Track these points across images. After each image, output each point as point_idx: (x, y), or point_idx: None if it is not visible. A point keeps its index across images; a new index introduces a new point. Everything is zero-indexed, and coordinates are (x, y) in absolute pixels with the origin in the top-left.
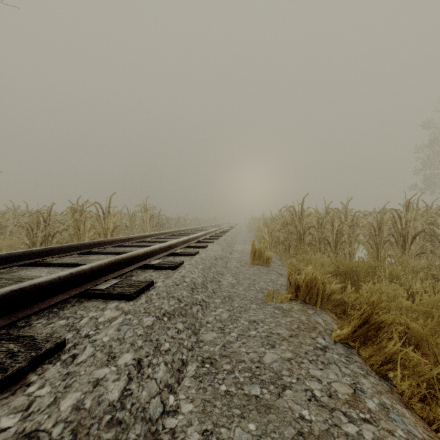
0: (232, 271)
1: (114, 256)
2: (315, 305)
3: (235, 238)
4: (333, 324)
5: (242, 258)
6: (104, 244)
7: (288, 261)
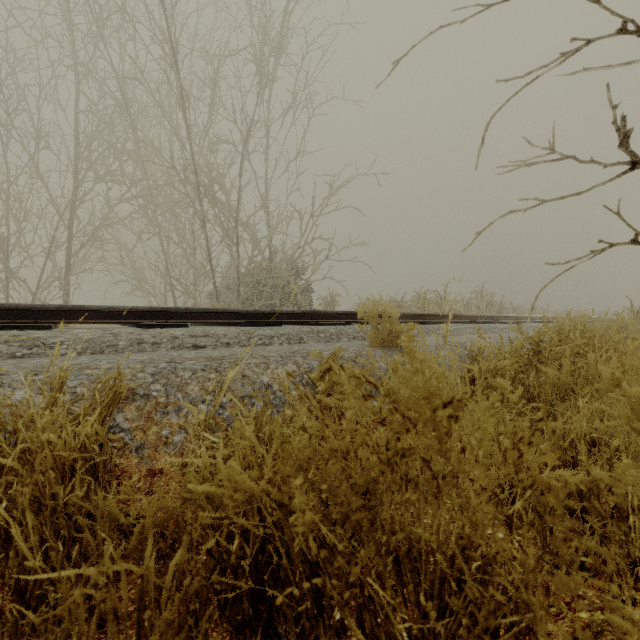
0: None
1: None
2: None
3: None
4: None
5: None
6: None
7: None
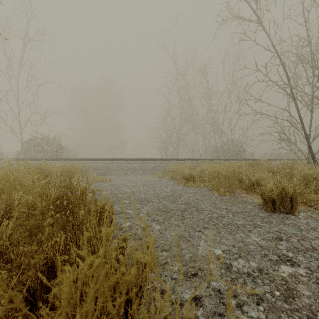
0: None
1: None
2: None
3: None
4: None
5: None
6: None
7: None
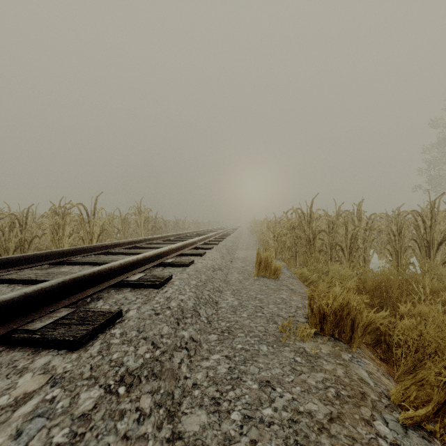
0: (233, 286)
1: (90, 267)
2: (348, 343)
3: (236, 243)
4: (381, 377)
5: (245, 267)
6: (83, 252)
7: (298, 271)
